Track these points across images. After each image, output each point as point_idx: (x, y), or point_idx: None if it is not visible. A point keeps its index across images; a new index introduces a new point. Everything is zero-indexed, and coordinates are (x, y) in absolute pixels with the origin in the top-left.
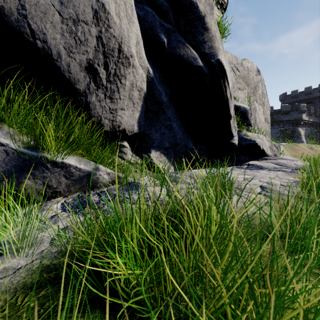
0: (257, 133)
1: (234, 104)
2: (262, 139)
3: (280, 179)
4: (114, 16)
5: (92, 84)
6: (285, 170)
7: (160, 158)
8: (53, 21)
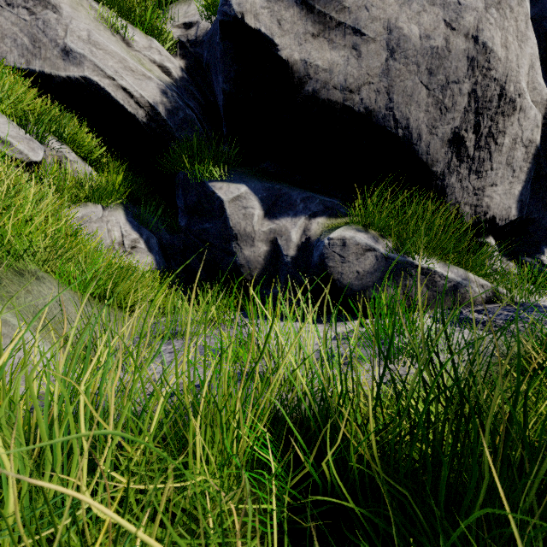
0: None
1: None
2: None
3: None
4: (498, 50)
5: (454, 160)
6: None
7: None
8: (418, 99)
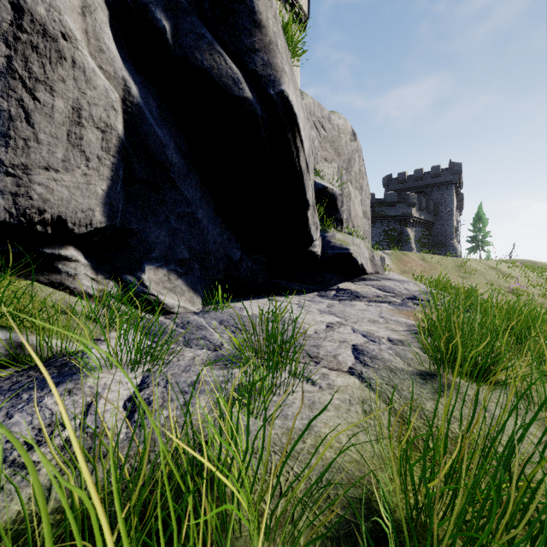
0: (351, 235)
1: (316, 184)
2: (359, 245)
3: (386, 324)
4: None
5: None
6: (392, 301)
7: (167, 282)
8: None
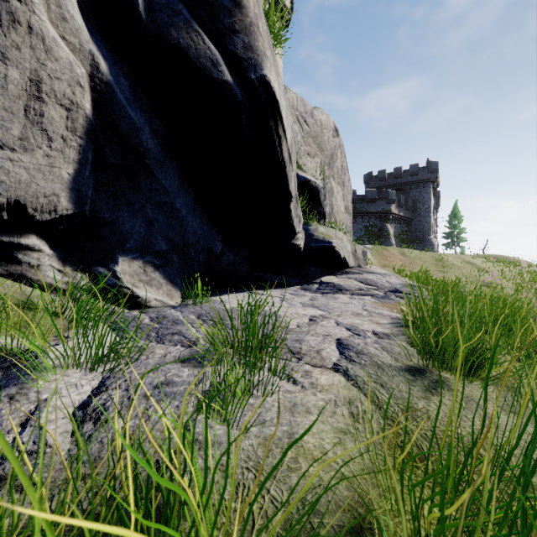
0: (334, 228)
1: (299, 176)
2: (342, 239)
3: (370, 316)
4: None
5: None
6: (375, 294)
7: (143, 275)
8: None
